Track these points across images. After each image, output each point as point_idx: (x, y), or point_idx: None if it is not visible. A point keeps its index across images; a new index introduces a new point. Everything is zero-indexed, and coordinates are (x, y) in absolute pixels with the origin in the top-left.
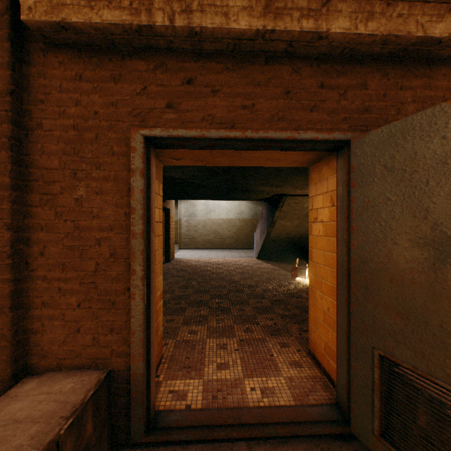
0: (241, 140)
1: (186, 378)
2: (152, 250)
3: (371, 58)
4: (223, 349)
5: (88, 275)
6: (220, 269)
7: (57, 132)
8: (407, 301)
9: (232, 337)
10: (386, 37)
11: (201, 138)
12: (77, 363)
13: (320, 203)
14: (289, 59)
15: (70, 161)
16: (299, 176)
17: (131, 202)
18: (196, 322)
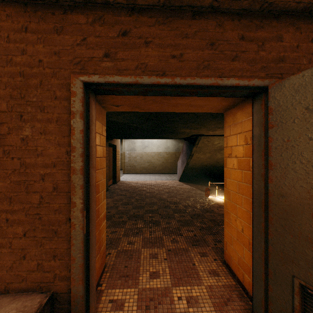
0: (170, 86)
1: (124, 286)
2: (92, 184)
3: (286, 13)
4: (155, 259)
5: (33, 207)
6: (152, 189)
7: (5, 78)
8: None
9: (161, 247)
10: None
11: (135, 84)
12: (23, 286)
13: (234, 141)
14: (213, 14)
15: (16, 104)
16: (212, 121)
17: (71, 141)
18: (134, 233)
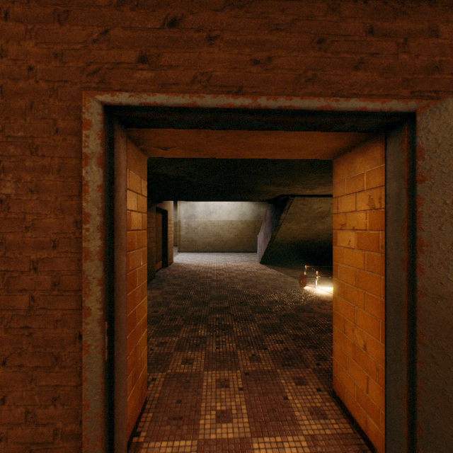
0: (251, 112)
1: (175, 437)
2: (119, 276)
3: None
4: (224, 388)
5: (18, 316)
6: (221, 276)
7: None
8: None
9: (235, 368)
10: None
11: (191, 108)
12: (1, 450)
13: (350, 205)
14: None
15: None
16: (312, 173)
17: (83, 205)
18: (193, 346)
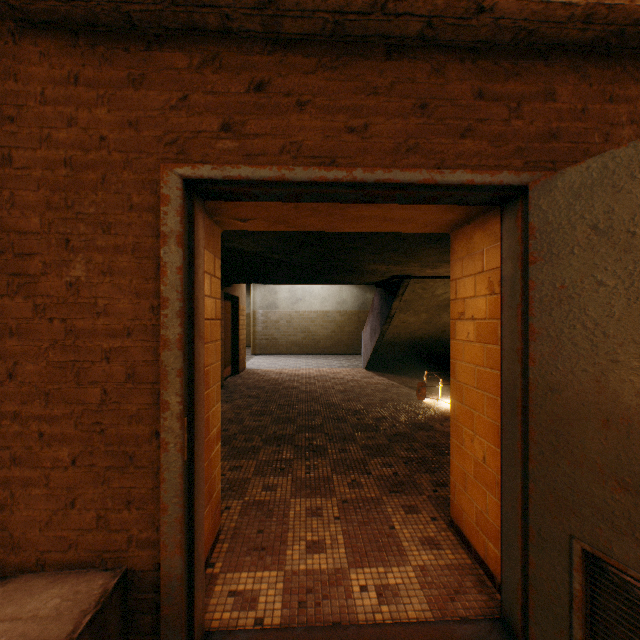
0: (345, 185)
1: (257, 568)
2: (198, 368)
3: (562, 48)
4: (316, 517)
5: (89, 411)
6: (312, 385)
7: (37, 170)
8: (638, 462)
9: (330, 495)
10: (592, 9)
11: (280, 181)
12: (70, 558)
13: (469, 289)
14: (425, 50)
15: (58, 219)
16: (430, 248)
17: (161, 289)
18: (276, 470)
